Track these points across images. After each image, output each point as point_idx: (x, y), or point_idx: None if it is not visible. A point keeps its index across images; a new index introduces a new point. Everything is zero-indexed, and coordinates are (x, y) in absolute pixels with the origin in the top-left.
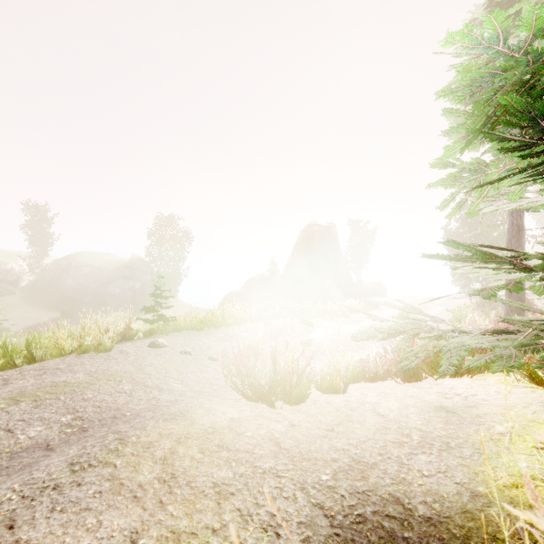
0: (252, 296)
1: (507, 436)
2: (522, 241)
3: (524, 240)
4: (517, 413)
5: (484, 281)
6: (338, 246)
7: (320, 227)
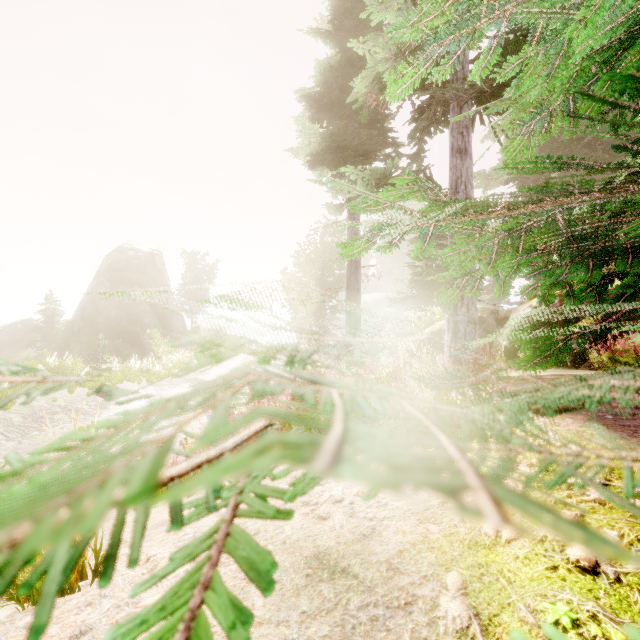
0: (6, 357)
1: (479, 639)
2: (359, 279)
3: (360, 278)
4: (443, 529)
5: (321, 326)
6: (167, 281)
7: (138, 253)
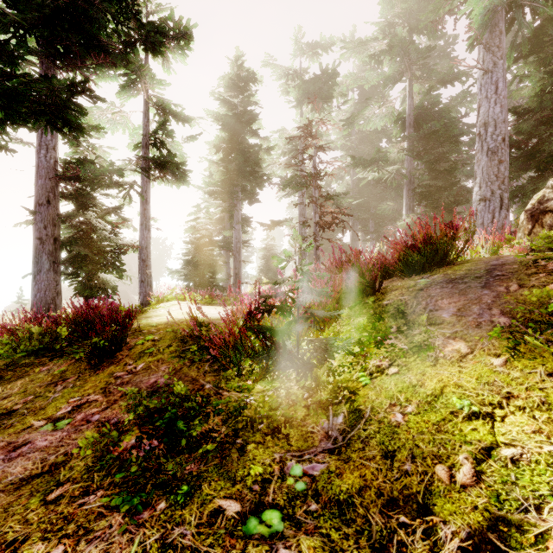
0: None
1: None
2: None
3: None
4: None
5: None
6: None
7: None
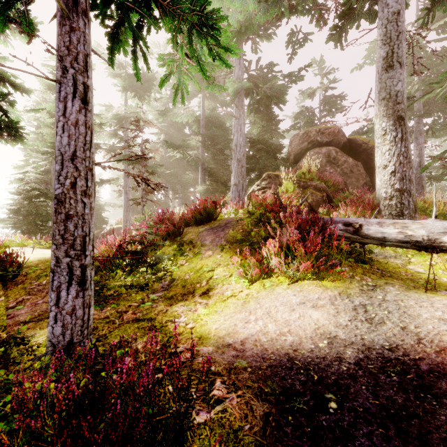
0: None
1: None
2: None
3: None
4: None
5: None
6: None
7: None
